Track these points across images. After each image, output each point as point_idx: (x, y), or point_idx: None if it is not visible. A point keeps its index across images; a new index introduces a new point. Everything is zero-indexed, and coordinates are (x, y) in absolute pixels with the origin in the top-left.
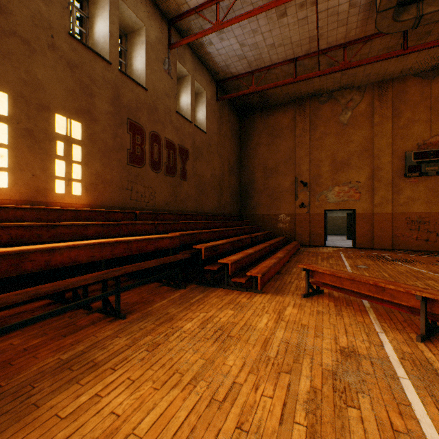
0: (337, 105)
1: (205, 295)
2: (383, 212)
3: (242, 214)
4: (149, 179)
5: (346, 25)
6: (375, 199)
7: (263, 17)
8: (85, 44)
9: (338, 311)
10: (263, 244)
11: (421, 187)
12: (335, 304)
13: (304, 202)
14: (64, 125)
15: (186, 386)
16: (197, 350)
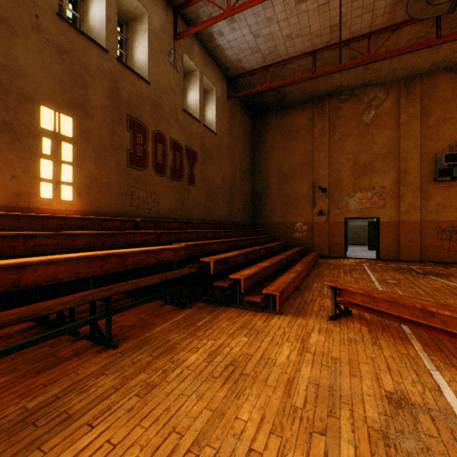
0: (359, 103)
1: (214, 317)
2: (411, 221)
3: (255, 222)
4: (152, 183)
5: (372, 12)
6: (401, 206)
7: (280, 3)
8: (77, 27)
9: (374, 339)
10: (279, 256)
11: (453, 193)
12: (369, 329)
13: (323, 210)
14: (52, 120)
15: (184, 456)
16: (202, 395)
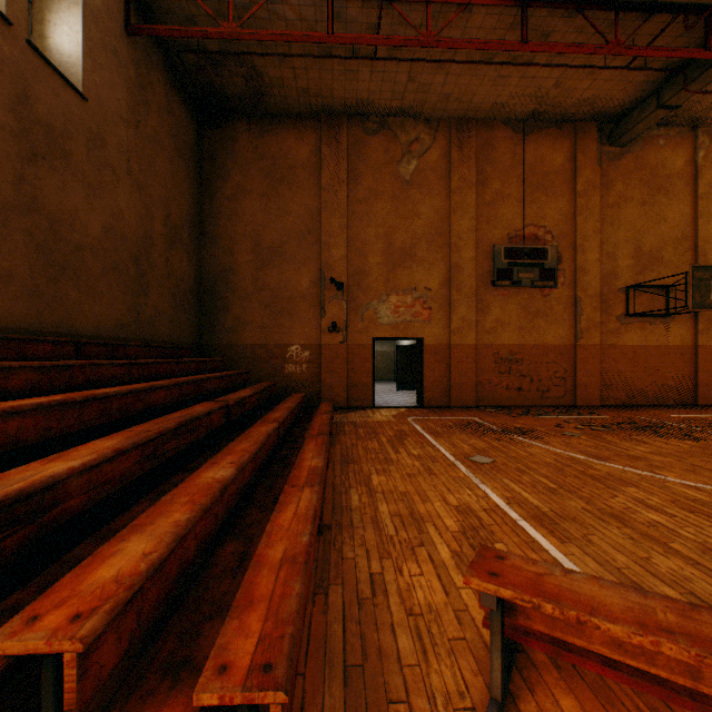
0: (395, 143)
1: None
2: (465, 344)
3: (205, 344)
4: None
5: None
6: (453, 322)
7: None
8: None
9: None
10: (262, 425)
11: (513, 305)
12: None
13: (339, 322)
14: None
15: None
16: None
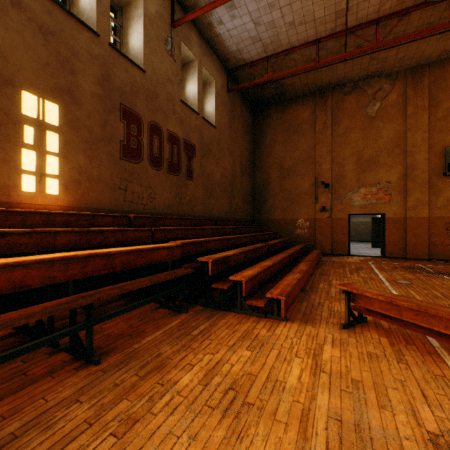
0: (363, 95)
1: (212, 324)
2: (418, 217)
3: (255, 219)
4: (147, 177)
5: None
6: (408, 202)
7: None
8: (63, 6)
9: (398, 354)
10: (282, 254)
11: None
12: (390, 340)
13: (326, 206)
14: (35, 106)
15: None
16: (194, 435)
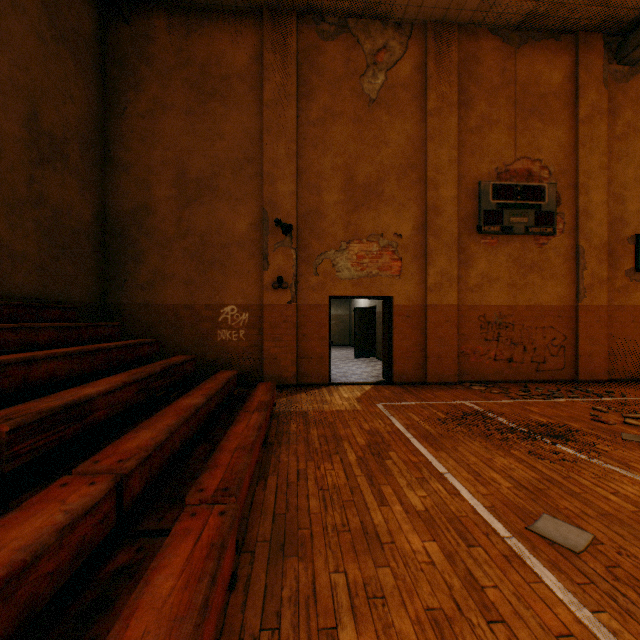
0: (357, 51)
1: None
2: (444, 305)
3: (111, 303)
4: None
5: None
6: (430, 276)
7: None
8: None
9: None
10: (49, 502)
11: (502, 256)
12: None
13: (286, 276)
14: None
15: None
16: None
